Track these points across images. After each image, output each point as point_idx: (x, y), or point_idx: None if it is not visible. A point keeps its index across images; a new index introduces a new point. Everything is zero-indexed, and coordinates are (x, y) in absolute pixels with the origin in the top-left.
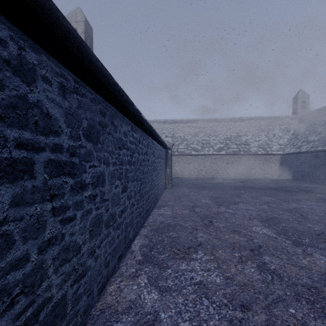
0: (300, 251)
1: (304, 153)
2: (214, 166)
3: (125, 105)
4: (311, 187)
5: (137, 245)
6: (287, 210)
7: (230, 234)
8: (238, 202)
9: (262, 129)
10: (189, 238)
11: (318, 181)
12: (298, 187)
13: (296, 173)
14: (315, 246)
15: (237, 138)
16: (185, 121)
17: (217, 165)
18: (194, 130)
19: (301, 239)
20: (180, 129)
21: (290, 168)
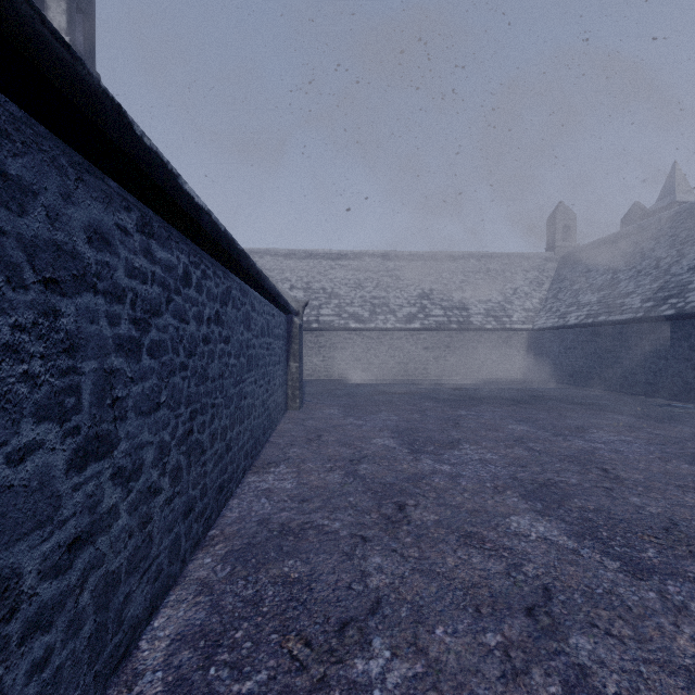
0: (655, 600)
1: (573, 327)
2: (397, 355)
3: (67, 96)
4: (593, 398)
5: (163, 635)
6: (569, 458)
7: (458, 550)
8: (458, 441)
9: (492, 277)
10: (344, 581)
11: (599, 383)
12: (569, 399)
13: (557, 369)
14: (680, 574)
15: (443, 296)
16: (334, 256)
17: (403, 352)
18: (355, 275)
19: (638, 551)
20: (324, 271)
21: (547, 359)
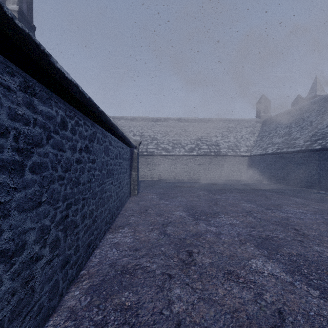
0: None
1: (270, 154)
2: (185, 168)
3: None
4: (281, 189)
5: None
6: (276, 223)
7: (224, 284)
8: (218, 213)
9: (231, 130)
10: (158, 307)
11: (283, 181)
12: (270, 189)
13: (262, 175)
14: None
15: (207, 139)
16: (155, 120)
17: (188, 166)
18: (165, 129)
19: (327, 283)
20: (150, 127)
21: (257, 170)
